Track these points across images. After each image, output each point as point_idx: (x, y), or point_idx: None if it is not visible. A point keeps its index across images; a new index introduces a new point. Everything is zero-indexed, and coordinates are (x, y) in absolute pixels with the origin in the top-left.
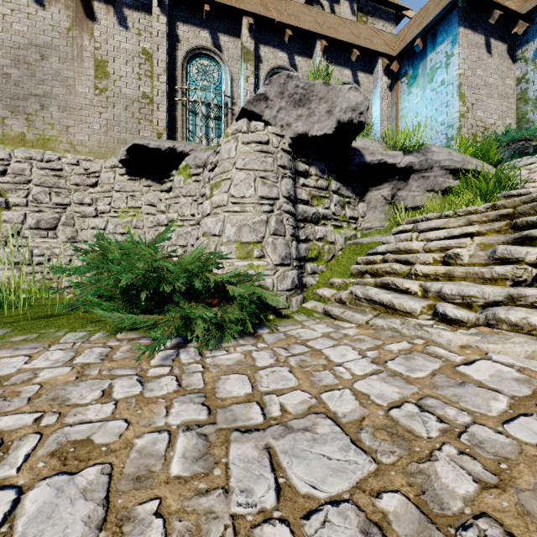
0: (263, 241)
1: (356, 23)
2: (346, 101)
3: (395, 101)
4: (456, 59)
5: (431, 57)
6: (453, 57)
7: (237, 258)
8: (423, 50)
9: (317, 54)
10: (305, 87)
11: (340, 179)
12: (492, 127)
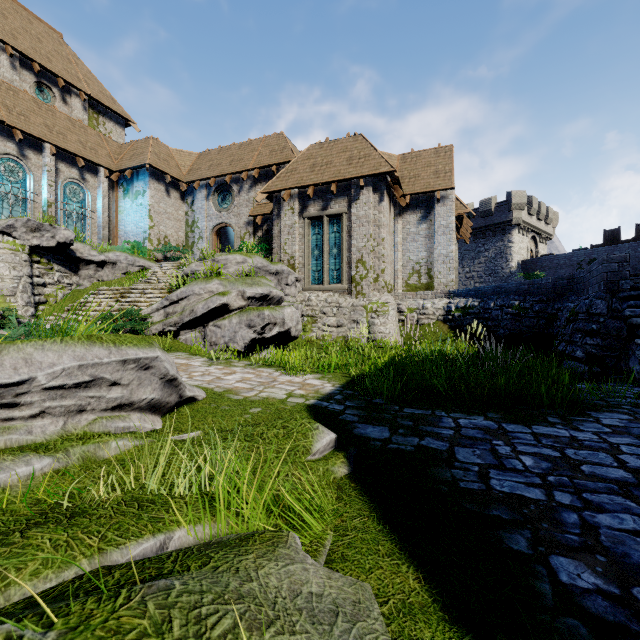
0: (16, 295)
1: (85, 126)
2: (63, 234)
3: (116, 199)
4: (148, 195)
5: (136, 185)
6: (146, 193)
7: (2, 302)
8: (132, 177)
9: (47, 155)
10: (39, 225)
11: (61, 264)
12: (170, 236)
